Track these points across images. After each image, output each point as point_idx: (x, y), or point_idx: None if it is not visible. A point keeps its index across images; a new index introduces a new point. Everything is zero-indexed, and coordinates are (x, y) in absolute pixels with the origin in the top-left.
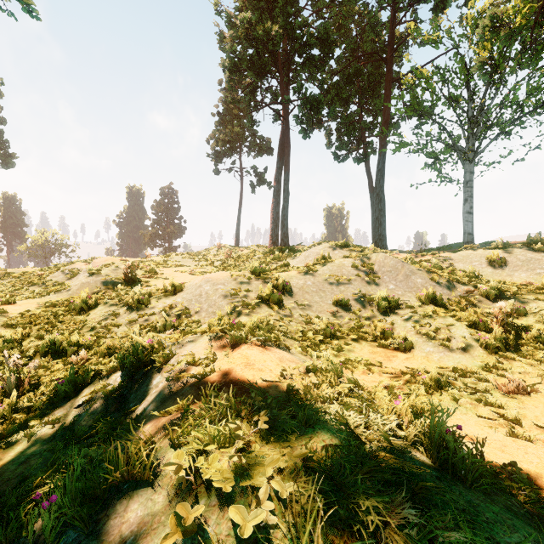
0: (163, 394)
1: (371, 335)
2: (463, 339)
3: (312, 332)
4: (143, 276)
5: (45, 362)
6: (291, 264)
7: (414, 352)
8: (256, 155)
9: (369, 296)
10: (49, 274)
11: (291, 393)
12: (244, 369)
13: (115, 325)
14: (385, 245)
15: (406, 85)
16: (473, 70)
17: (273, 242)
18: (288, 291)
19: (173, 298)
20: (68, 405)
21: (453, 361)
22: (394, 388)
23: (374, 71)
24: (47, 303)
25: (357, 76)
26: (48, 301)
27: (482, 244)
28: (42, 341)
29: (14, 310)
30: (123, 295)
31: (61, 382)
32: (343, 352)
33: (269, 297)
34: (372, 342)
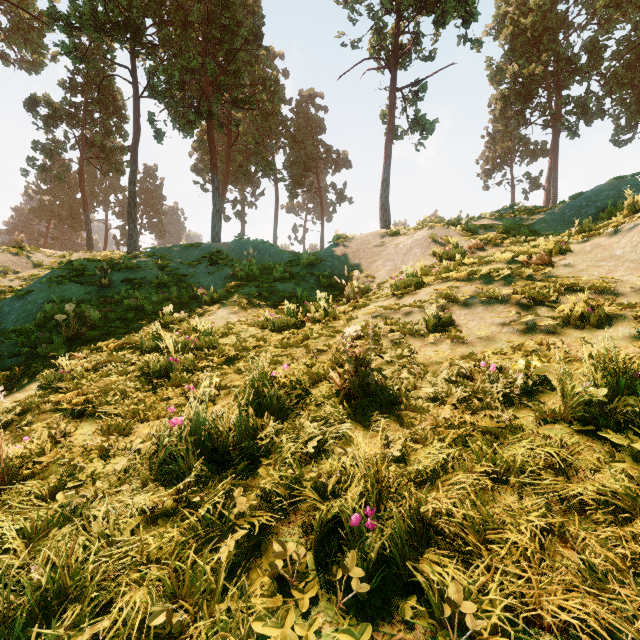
0: None
1: None
2: None
3: None
4: None
5: None
6: None
7: None
8: (529, 162)
9: None
10: None
11: None
12: None
13: None
14: None
15: None
16: None
17: None
18: None
19: None
20: None
21: None
22: None
23: None
24: None
25: None
26: None
27: None
28: None
29: None
30: None
31: None
32: None
33: None
34: None
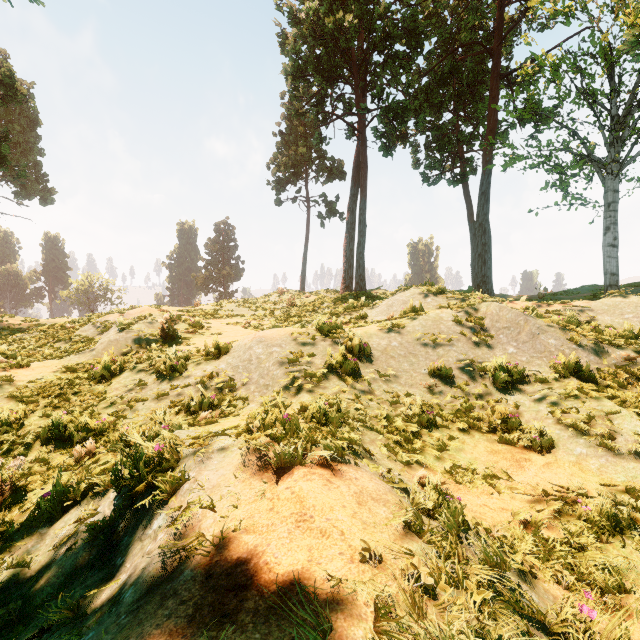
0: (155, 567)
1: (487, 422)
2: (637, 438)
3: (401, 419)
4: (184, 331)
5: (45, 451)
6: (369, 316)
7: (556, 453)
8: (325, 181)
9: (479, 363)
10: (80, 327)
11: (385, 630)
12: (294, 531)
13: (140, 400)
14: (490, 289)
15: (518, 83)
16: (624, 48)
17: (346, 286)
18: (366, 355)
19: (216, 364)
20: (49, 532)
21: (624, 474)
22: (541, 526)
23: (475, 68)
24: (64, 366)
25: (453, 76)
26: (66, 364)
27: (625, 287)
28: (45, 422)
29: (23, 376)
30: (156, 357)
31: (46, 493)
32: (449, 451)
33: (341, 364)
34: (489, 433)
